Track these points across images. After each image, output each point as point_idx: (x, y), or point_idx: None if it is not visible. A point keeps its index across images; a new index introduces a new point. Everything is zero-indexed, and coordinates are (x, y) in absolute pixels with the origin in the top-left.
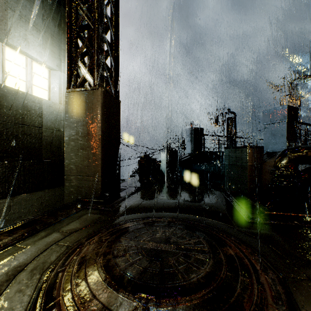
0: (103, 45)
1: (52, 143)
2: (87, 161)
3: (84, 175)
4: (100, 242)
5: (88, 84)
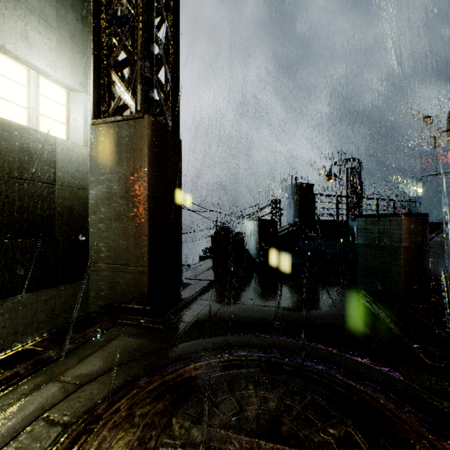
0: (152, 44)
1: (72, 209)
2: (125, 239)
3: (120, 263)
4: (129, 424)
5: (129, 113)
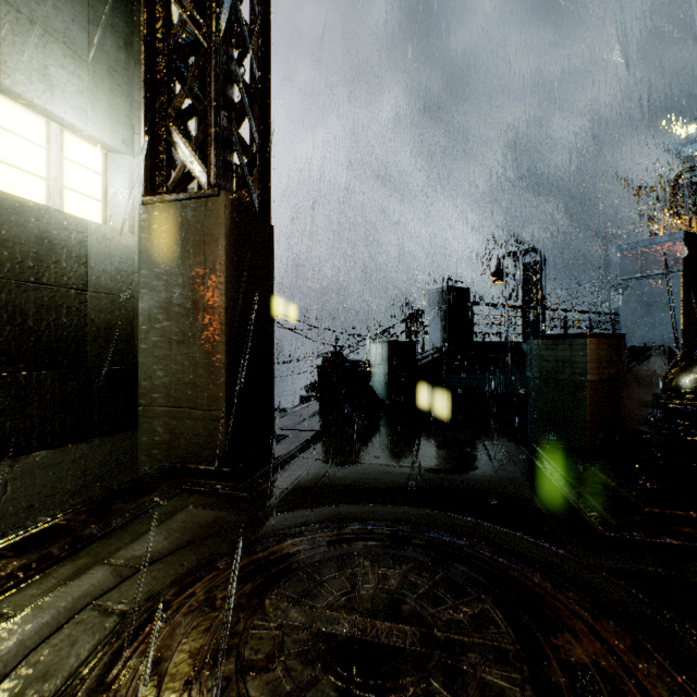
0: (231, 88)
1: (112, 326)
2: (193, 371)
3: (185, 406)
4: (209, 608)
5: (197, 185)
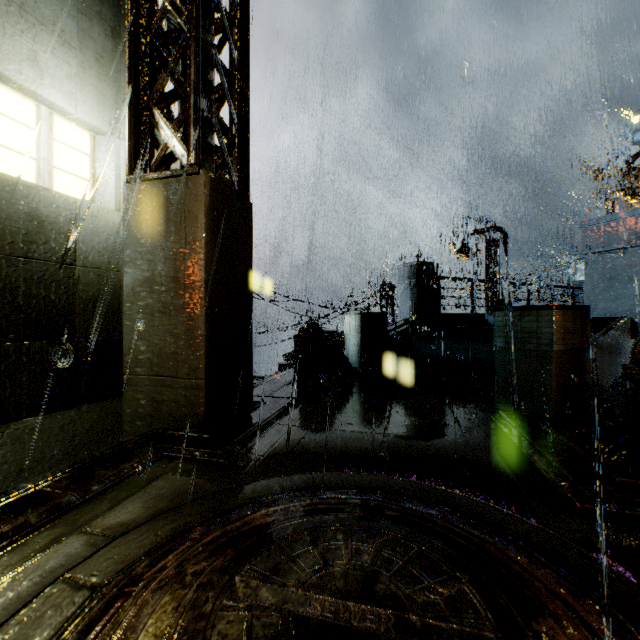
0: (210, 71)
1: (99, 299)
2: (174, 341)
3: (166, 375)
4: (179, 584)
5: (179, 165)
